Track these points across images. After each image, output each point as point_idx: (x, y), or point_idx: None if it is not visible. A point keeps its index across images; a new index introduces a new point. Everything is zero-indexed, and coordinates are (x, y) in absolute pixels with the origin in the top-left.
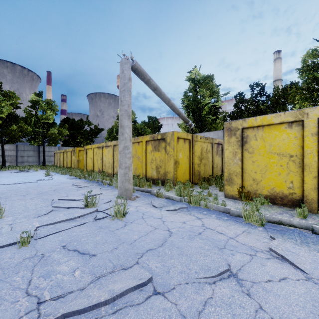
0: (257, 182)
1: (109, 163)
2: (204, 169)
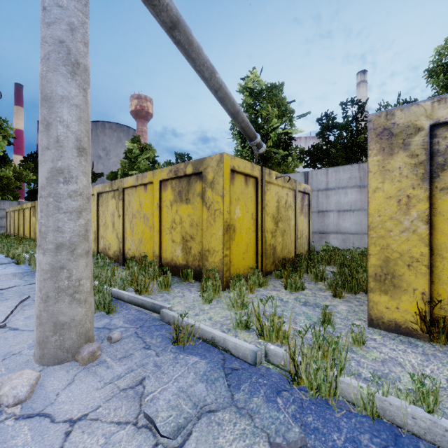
0: None
1: None
2: (282, 242)
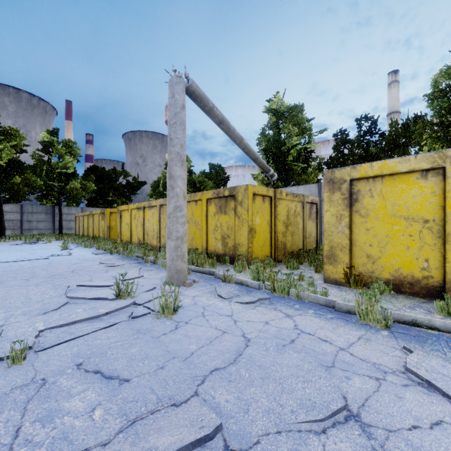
0: (374, 259)
1: (153, 231)
2: (292, 240)
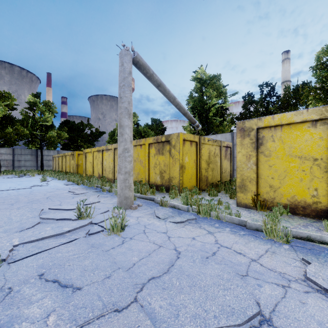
0: (275, 189)
1: (109, 168)
2: (212, 174)
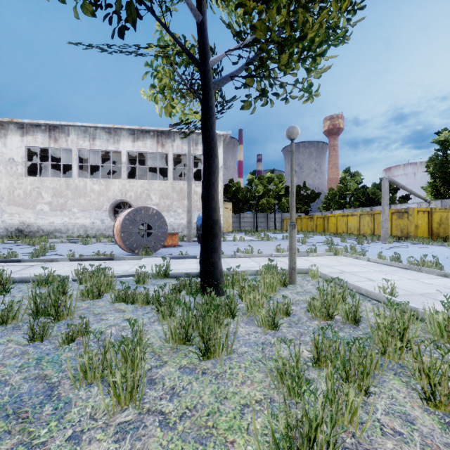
0: None
1: (354, 227)
2: (444, 232)
